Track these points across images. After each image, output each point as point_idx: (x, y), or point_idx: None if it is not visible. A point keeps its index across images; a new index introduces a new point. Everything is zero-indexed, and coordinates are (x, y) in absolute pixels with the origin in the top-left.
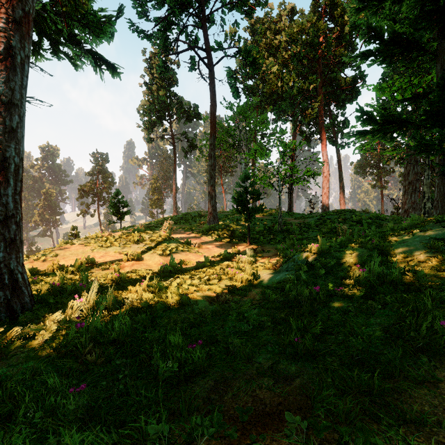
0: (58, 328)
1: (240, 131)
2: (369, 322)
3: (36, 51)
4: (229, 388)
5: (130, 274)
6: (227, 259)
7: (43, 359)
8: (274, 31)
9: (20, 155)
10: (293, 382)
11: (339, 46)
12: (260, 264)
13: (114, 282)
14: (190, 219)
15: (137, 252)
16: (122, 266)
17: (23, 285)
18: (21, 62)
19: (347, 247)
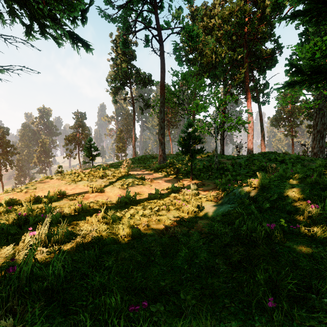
0: None
1: (184, 92)
2: None
3: (28, 32)
4: None
5: (92, 204)
6: (174, 191)
7: None
8: (209, 16)
9: None
10: None
11: (261, 25)
12: (202, 196)
13: (77, 212)
14: (145, 160)
15: (101, 185)
16: (87, 197)
17: None
18: None
19: (285, 182)
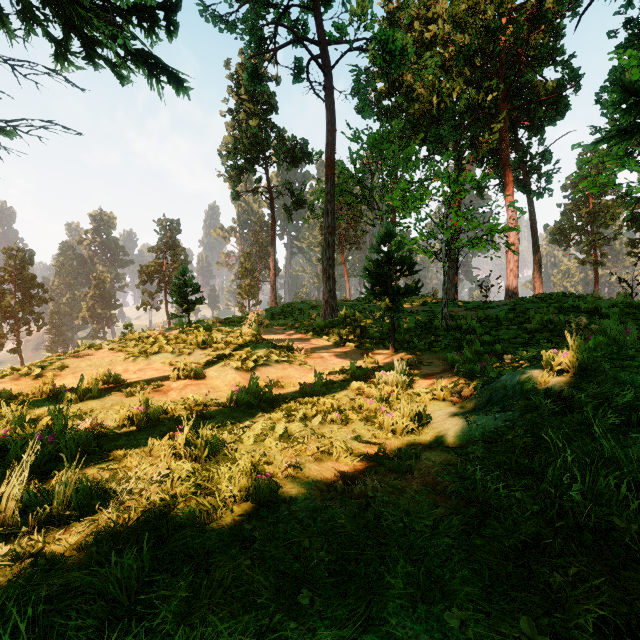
0: None
1: (373, 174)
2: None
3: (61, 54)
4: None
5: (173, 405)
6: (357, 377)
7: None
8: (425, 20)
9: None
10: None
11: (534, 32)
12: (421, 389)
13: (135, 424)
14: (295, 312)
15: (199, 362)
16: (166, 389)
17: None
18: None
19: (638, 359)
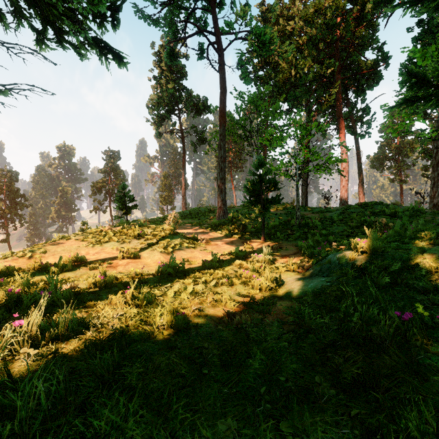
0: None
1: (252, 121)
2: None
3: (40, 40)
4: None
5: (121, 275)
6: (239, 257)
7: None
8: (286, 17)
9: None
10: None
11: (359, 27)
12: (280, 264)
13: (98, 286)
14: (199, 214)
15: (136, 248)
16: (115, 265)
17: None
18: None
19: (408, 244)
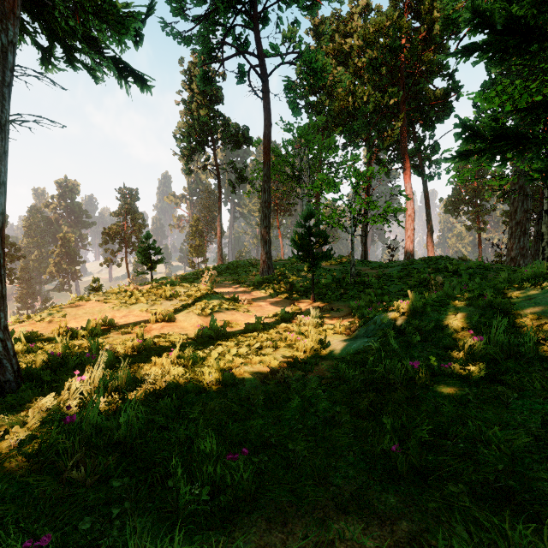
0: (44, 420)
1: (302, 158)
2: (503, 419)
3: (46, 59)
4: (291, 536)
5: (158, 339)
6: (285, 319)
7: (9, 474)
8: (343, 34)
9: (1, 177)
10: (396, 527)
11: (427, 50)
12: (328, 327)
13: (135, 351)
14: (239, 269)
15: (169, 310)
16: (149, 329)
17: (4, 356)
18: (2, 50)
19: (448, 305)
